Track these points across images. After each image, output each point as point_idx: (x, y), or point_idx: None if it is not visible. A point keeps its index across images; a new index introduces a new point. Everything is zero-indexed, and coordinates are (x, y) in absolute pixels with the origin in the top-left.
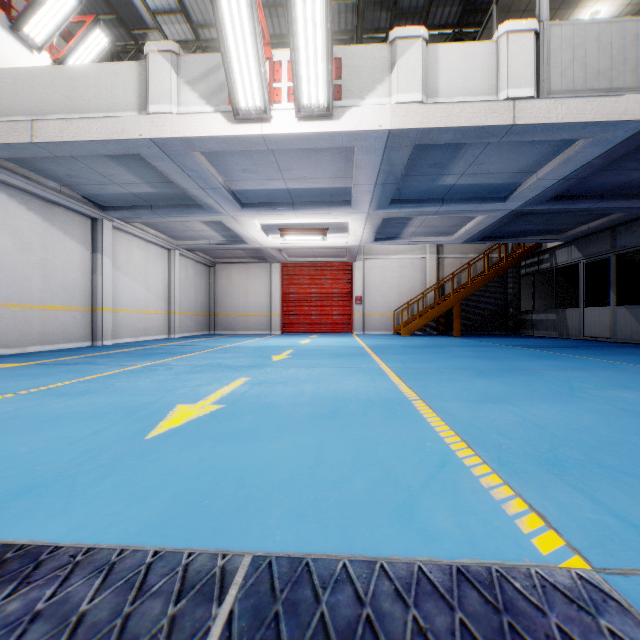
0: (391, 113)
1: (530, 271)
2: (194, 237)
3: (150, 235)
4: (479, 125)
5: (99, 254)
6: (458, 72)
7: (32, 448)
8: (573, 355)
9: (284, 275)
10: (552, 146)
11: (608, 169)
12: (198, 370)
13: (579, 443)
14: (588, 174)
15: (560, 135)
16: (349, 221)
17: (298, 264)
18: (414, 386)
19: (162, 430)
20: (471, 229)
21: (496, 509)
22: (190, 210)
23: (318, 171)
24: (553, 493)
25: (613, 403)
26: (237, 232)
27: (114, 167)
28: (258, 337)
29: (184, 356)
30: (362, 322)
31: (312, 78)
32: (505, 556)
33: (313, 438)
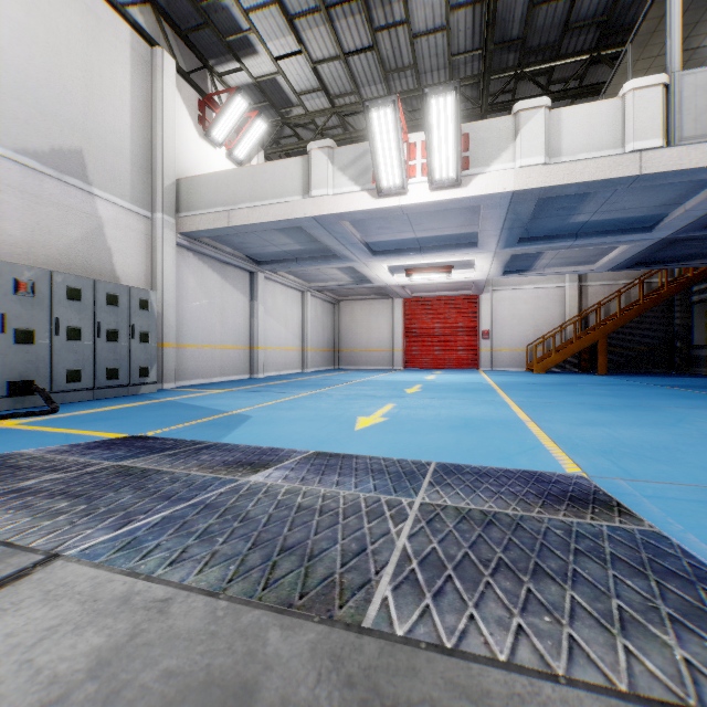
0: (515, 176)
1: (702, 298)
2: (325, 280)
3: (289, 281)
4: (603, 179)
5: (255, 301)
6: (581, 131)
7: (301, 430)
8: None
9: (406, 310)
10: (693, 182)
11: None
12: (352, 398)
13: (637, 446)
14: None
15: (696, 176)
16: (475, 259)
17: (421, 299)
18: (531, 414)
19: (361, 427)
20: (615, 258)
21: (554, 461)
22: (328, 260)
23: (446, 223)
24: (592, 460)
25: (703, 431)
26: (365, 274)
27: (277, 235)
28: (383, 372)
29: (332, 388)
30: (490, 358)
31: (443, 159)
32: (548, 471)
33: (453, 435)
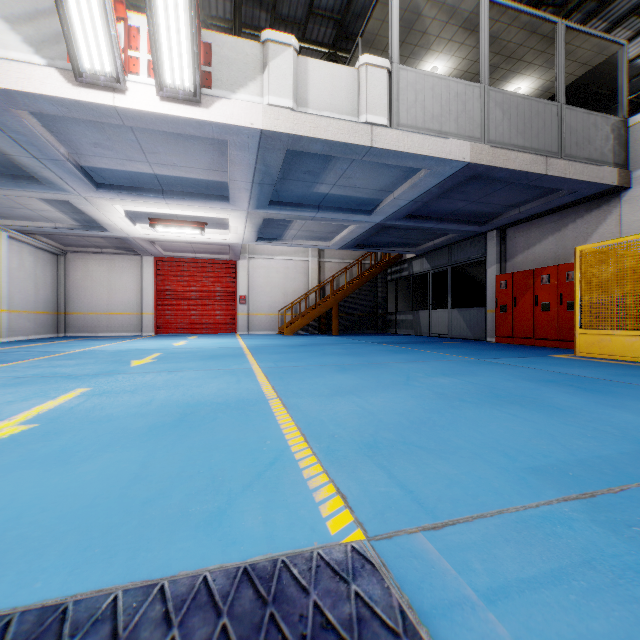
0: (263, 113)
1: (394, 278)
2: (32, 217)
3: None
4: (343, 141)
5: None
6: (326, 88)
7: None
8: (419, 349)
9: (159, 270)
10: (403, 171)
11: (444, 197)
12: (18, 383)
13: (397, 425)
14: (430, 199)
15: (407, 163)
16: (229, 217)
17: (175, 259)
18: (277, 385)
19: None
20: (345, 237)
21: (307, 498)
22: (21, 182)
23: (189, 160)
24: (361, 474)
25: (433, 388)
26: (93, 216)
27: None
28: (123, 339)
29: (5, 366)
30: (247, 322)
31: (175, 56)
32: (297, 544)
33: (142, 452)
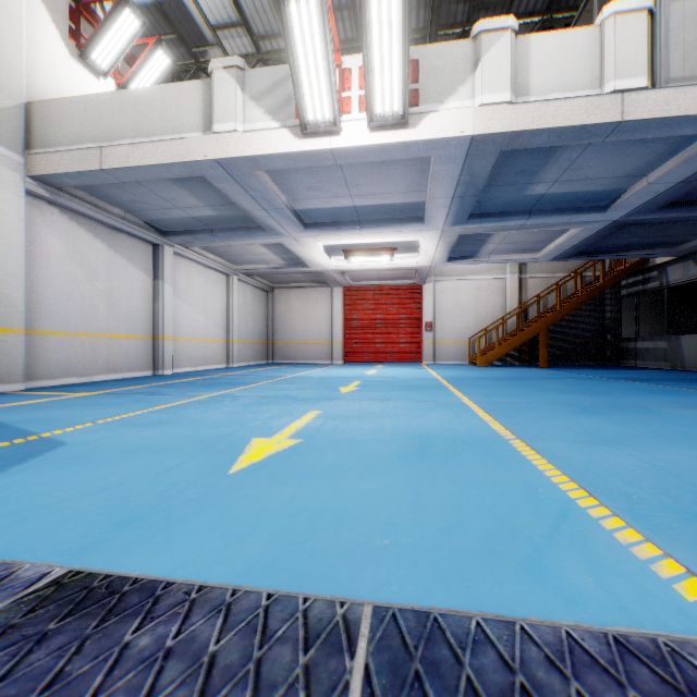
0: (474, 117)
1: (633, 291)
2: (253, 261)
3: (209, 260)
4: (579, 124)
5: (160, 281)
6: (553, 65)
7: (120, 479)
8: (694, 390)
9: (346, 300)
10: (668, 144)
11: None
12: (265, 402)
13: None
14: None
15: (680, 130)
16: (420, 239)
17: (361, 288)
18: (507, 423)
19: (244, 465)
20: (562, 244)
21: (643, 570)
22: (251, 233)
23: (389, 185)
24: None
25: None
26: (298, 255)
27: (177, 191)
28: (319, 367)
29: (247, 387)
30: (432, 351)
31: (386, 84)
32: (669, 627)
33: (406, 479)
